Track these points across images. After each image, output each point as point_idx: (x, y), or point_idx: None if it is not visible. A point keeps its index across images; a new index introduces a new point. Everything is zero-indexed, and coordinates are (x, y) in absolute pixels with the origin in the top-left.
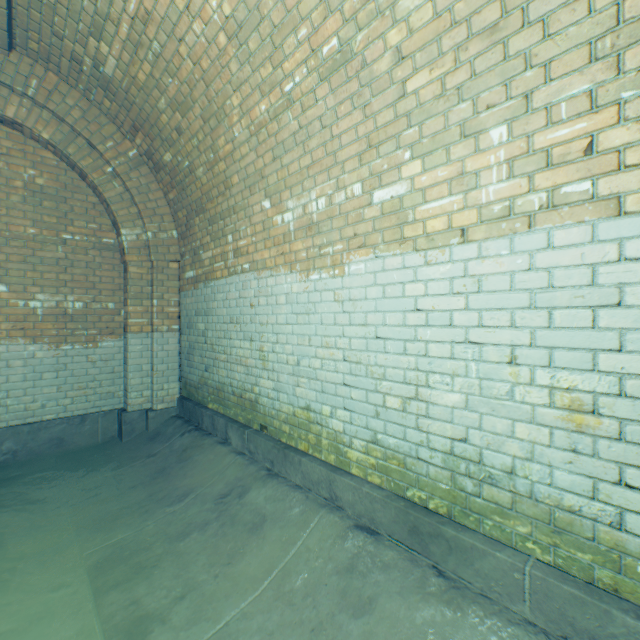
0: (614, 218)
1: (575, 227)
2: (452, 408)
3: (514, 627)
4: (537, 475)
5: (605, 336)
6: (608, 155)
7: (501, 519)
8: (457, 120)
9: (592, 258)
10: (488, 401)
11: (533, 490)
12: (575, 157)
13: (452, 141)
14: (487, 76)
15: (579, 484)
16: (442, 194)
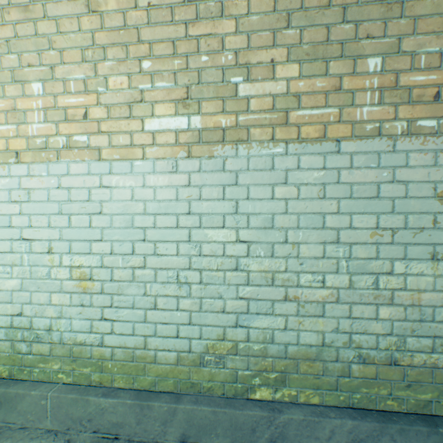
0: (98, 161)
1: (81, 163)
2: (12, 291)
3: (33, 441)
4: (65, 326)
5: (96, 232)
6: (95, 122)
7: (45, 364)
8: (9, 66)
9: (89, 184)
10: (36, 281)
11: (63, 337)
12: (80, 119)
13: (7, 81)
14: (27, 41)
15: (85, 325)
16: (2, 121)
